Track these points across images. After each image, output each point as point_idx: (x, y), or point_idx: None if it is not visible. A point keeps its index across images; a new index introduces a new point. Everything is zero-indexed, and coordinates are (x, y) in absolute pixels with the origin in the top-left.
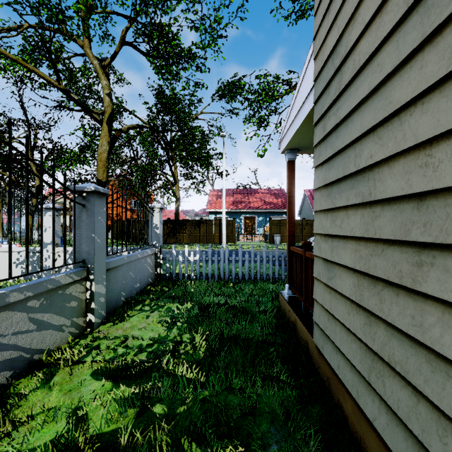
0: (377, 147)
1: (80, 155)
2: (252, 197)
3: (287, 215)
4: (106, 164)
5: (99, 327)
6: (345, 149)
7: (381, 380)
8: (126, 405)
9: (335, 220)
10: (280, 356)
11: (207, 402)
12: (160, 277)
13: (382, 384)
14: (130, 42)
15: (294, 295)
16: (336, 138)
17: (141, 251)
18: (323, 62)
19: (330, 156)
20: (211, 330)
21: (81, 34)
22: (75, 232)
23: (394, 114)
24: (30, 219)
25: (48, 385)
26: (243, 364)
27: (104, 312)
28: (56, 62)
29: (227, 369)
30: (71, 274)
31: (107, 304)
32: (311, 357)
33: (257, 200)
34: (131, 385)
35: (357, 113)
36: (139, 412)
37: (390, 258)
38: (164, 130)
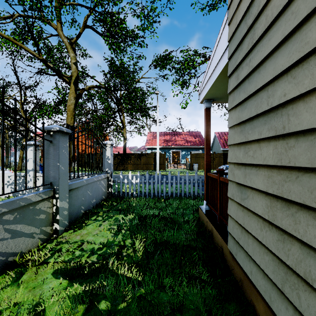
0: (291, 85)
1: (55, 107)
2: (177, 137)
3: (205, 149)
4: (73, 113)
5: (63, 233)
6: (258, 92)
7: (296, 292)
8: (77, 302)
9: (247, 151)
10: (201, 258)
11: (143, 299)
12: (111, 195)
13: (297, 296)
14: (90, 26)
15: (210, 209)
16: (249, 84)
17: (97, 176)
18: (236, 24)
19: (243, 99)
20: (147, 237)
21: (54, 19)
22: (45, 161)
23: (310, 53)
24: (21, 153)
25: (17, 283)
26: (172, 265)
27: (67, 222)
28: (38, 41)
29: (159, 270)
30: (40, 193)
31: (70, 215)
32: (225, 259)
33: (181, 140)
34: (82, 283)
35: (269, 60)
36: (87, 308)
37: (305, 184)
38: (115, 89)
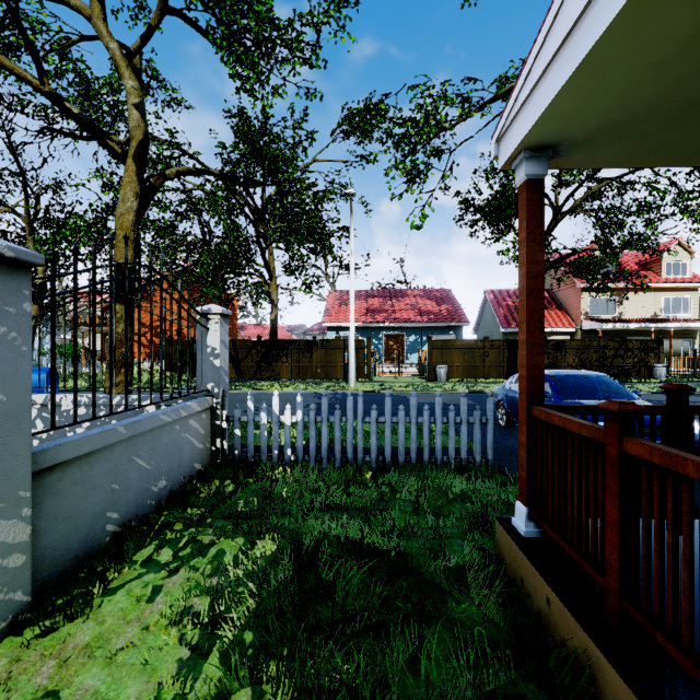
0: None
1: (94, 224)
2: (398, 303)
3: (522, 323)
4: (132, 234)
5: None
6: None
7: None
8: None
9: None
10: None
11: None
12: (222, 458)
13: None
14: (178, 9)
15: (544, 536)
16: None
17: (173, 407)
18: None
19: None
20: (318, 697)
21: None
22: None
23: None
24: None
25: None
26: None
27: (26, 592)
28: (48, 52)
29: None
30: None
31: (51, 556)
32: None
33: (406, 308)
34: None
35: None
36: None
37: None
38: (247, 181)
